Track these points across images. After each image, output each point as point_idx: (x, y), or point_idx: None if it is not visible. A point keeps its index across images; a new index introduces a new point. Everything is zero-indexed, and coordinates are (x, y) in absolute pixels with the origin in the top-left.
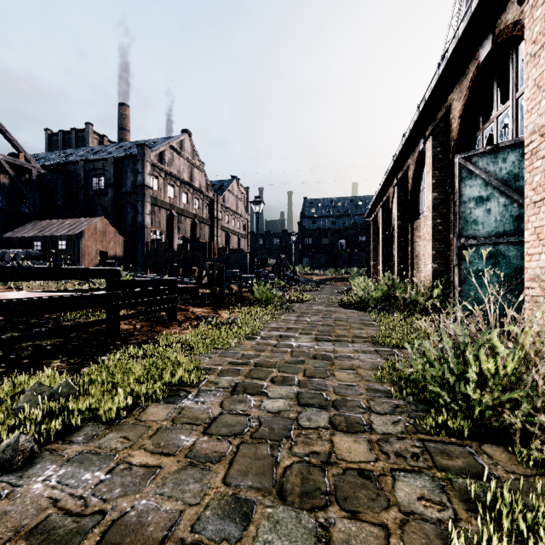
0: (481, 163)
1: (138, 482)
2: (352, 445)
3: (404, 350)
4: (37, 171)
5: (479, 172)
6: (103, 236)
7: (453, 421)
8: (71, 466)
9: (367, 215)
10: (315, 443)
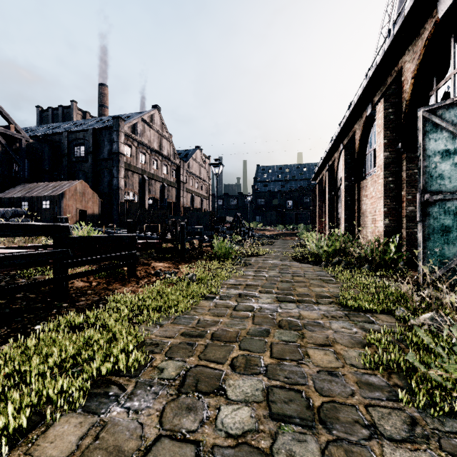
0: (448, 115)
1: None
2: None
3: (377, 315)
4: (26, 140)
5: (446, 124)
6: (82, 196)
7: None
8: None
9: (313, 178)
10: None
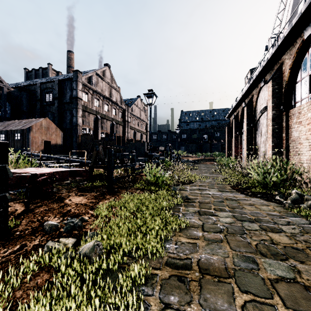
0: None
1: None
2: None
3: None
4: (7, 88)
5: None
6: (47, 130)
7: None
8: None
9: (228, 116)
10: None
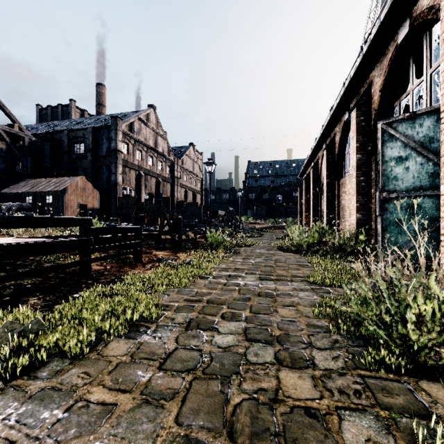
0: (401, 127)
1: (93, 421)
2: (298, 382)
3: (336, 288)
4: (29, 138)
5: (399, 135)
6: (83, 192)
7: (390, 358)
8: (31, 403)
9: (300, 175)
10: (262, 379)
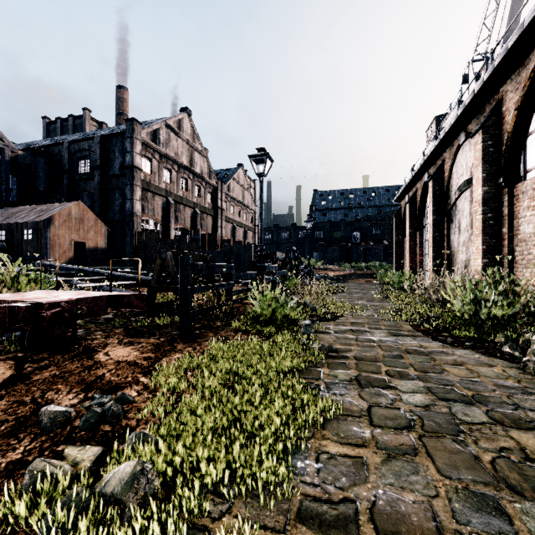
0: None
1: None
2: None
3: None
4: (11, 151)
5: None
6: (80, 224)
7: None
8: None
9: (398, 198)
10: None
